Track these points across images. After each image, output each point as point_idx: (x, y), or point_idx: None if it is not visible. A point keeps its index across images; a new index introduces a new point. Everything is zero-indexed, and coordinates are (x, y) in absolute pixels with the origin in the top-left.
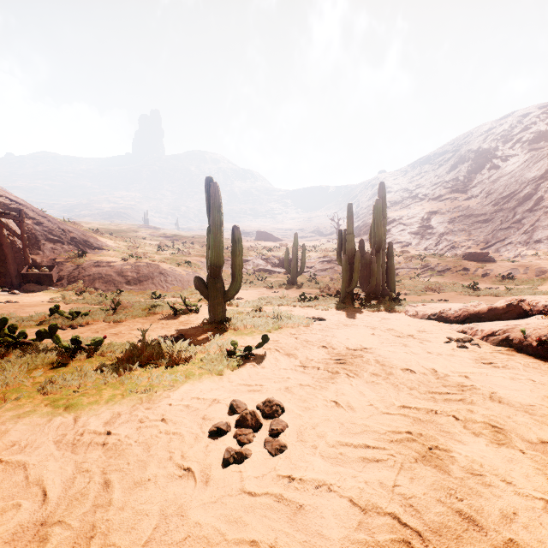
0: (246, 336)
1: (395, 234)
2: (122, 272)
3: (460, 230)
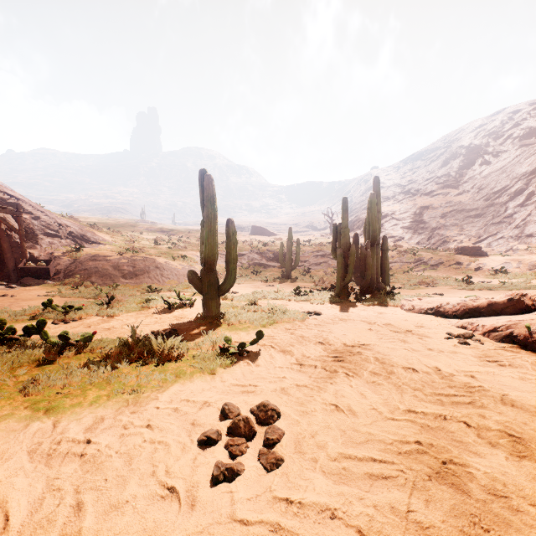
0: (240, 331)
1: (387, 228)
2: (119, 266)
3: (452, 225)
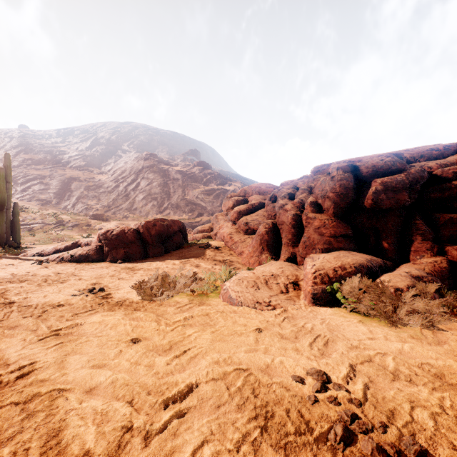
0: None
1: (36, 191)
2: None
3: (93, 196)
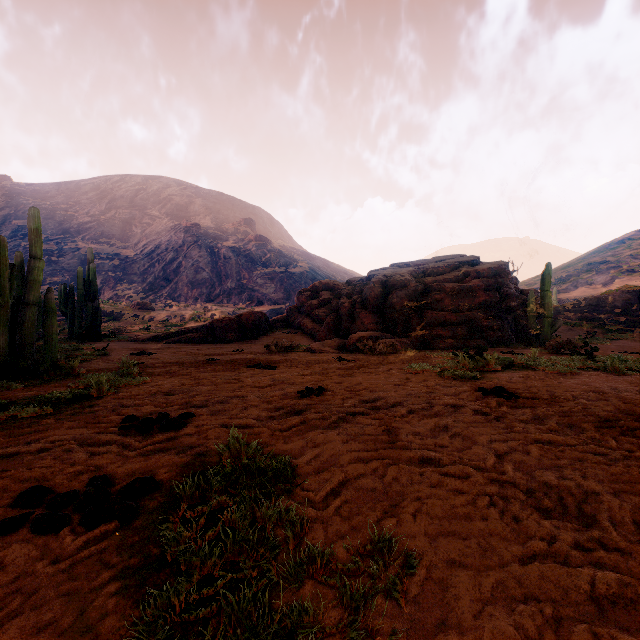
0: None
1: (46, 272)
2: None
3: (122, 279)
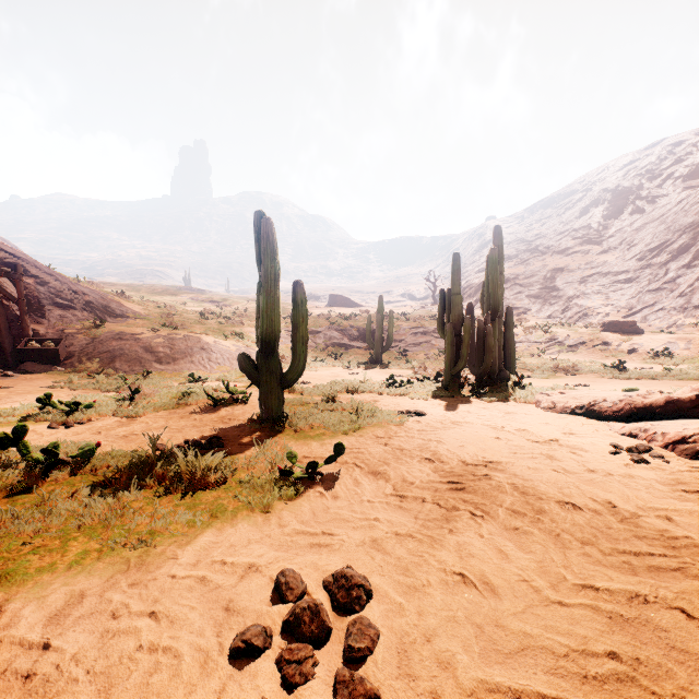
0: (311, 440)
1: (509, 297)
2: (152, 347)
3: (594, 293)
